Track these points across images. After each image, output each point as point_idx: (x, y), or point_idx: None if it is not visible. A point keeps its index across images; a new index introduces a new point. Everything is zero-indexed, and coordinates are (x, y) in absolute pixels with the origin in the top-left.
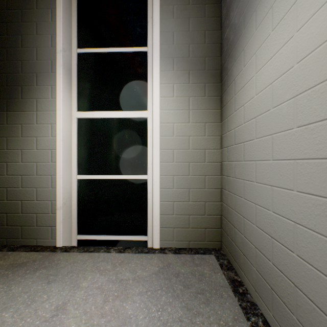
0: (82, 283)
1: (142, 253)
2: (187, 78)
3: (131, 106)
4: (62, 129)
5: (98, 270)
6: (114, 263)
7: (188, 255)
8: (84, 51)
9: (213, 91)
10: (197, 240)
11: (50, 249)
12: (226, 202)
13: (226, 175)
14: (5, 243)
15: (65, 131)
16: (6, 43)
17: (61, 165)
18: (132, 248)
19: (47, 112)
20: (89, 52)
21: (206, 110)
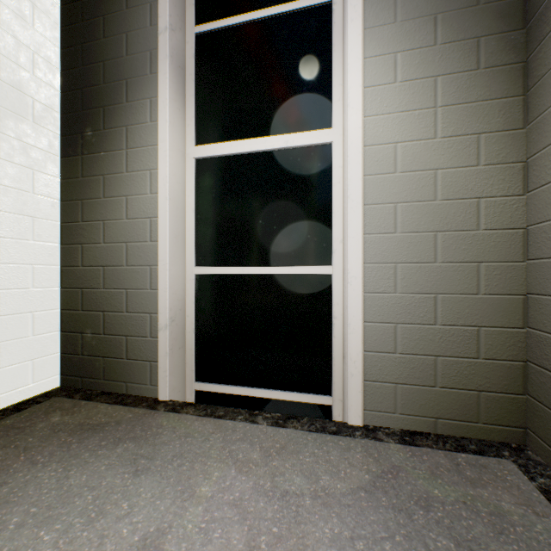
0: (200, 486)
1: (324, 433)
2: (431, 34)
3: (297, 122)
4: (167, 177)
5: (234, 460)
6: (266, 448)
7: (439, 453)
8: (206, 28)
9: (502, 53)
10: (456, 419)
11: (148, 403)
12: (548, 326)
13: (548, 256)
14: (80, 386)
15: (173, 182)
16: (81, 36)
17: (165, 245)
18: (300, 418)
19: (144, 149)
20: (215, 30)
21: (482, 102)
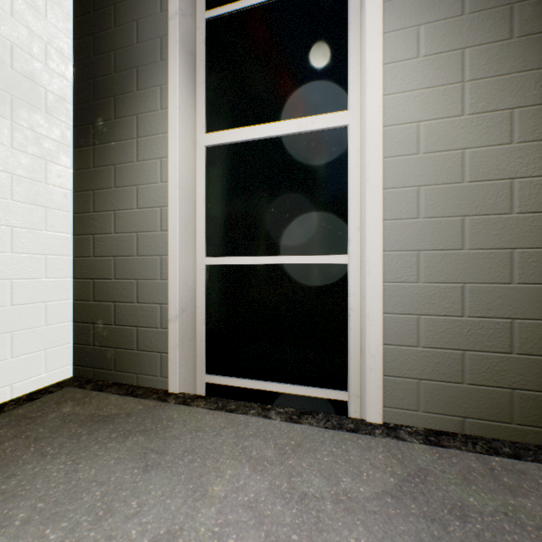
0: (212, 484)
1: (342, 431)
2: (457, 3)
3: (311, 106)
4: (178, 165)
5: (247, 457)
6: (281, 445)
7: (469, 455)
8: (217, 13)
9: (539, 19)
10: (487, 418)
11: (158, 395)
12: None
13: None
14: (92, 376)
15: (183, 170)
16: (92, 26)
17: (176, 235)
18: (315, 414)
19: (154, 137)
20: (226, 14)
21: (515, 74)
